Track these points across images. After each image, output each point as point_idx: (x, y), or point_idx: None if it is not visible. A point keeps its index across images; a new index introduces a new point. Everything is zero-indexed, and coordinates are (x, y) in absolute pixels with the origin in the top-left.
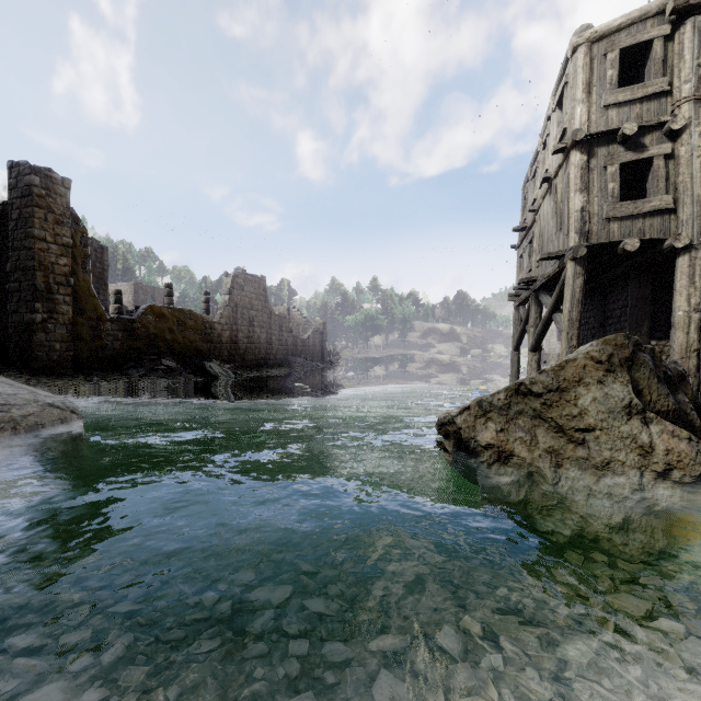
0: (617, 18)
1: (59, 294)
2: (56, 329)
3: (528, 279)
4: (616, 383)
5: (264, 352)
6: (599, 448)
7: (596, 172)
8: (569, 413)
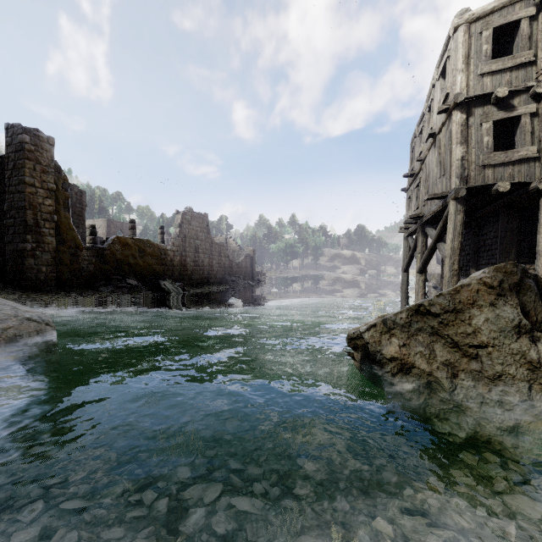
0: (491, 2)
1: (45, 228)
2: (43, 255)
3: (416, 215)
4: (506, 306)
5: (207, 272)
6: (491, 363)
7: (473, 128)
8: (463, 331)
